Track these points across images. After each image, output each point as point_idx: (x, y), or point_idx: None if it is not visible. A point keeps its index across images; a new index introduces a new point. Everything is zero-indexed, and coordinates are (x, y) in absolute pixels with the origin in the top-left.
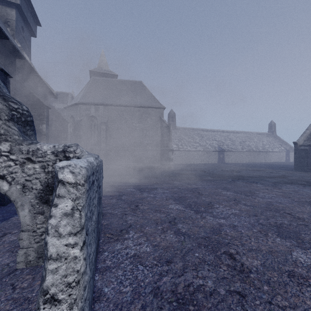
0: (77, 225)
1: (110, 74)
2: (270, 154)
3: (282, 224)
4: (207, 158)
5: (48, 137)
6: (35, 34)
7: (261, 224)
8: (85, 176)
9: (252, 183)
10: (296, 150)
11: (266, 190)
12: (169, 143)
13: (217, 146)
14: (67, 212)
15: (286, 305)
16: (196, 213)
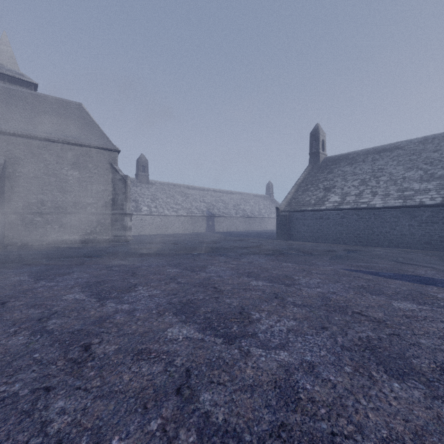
0: None
1: (21, 79)
2: (267, 220)
3: (194, 300)
4: (192, 226)
5: None
6: None
7: (169, 304)
8: None
9: (217, 256)
10: (278, 217)
11: (223, 263)
12: (126, 203)
13: (206, 210)
14: None
15: (95, 386)
16: (98, 301)
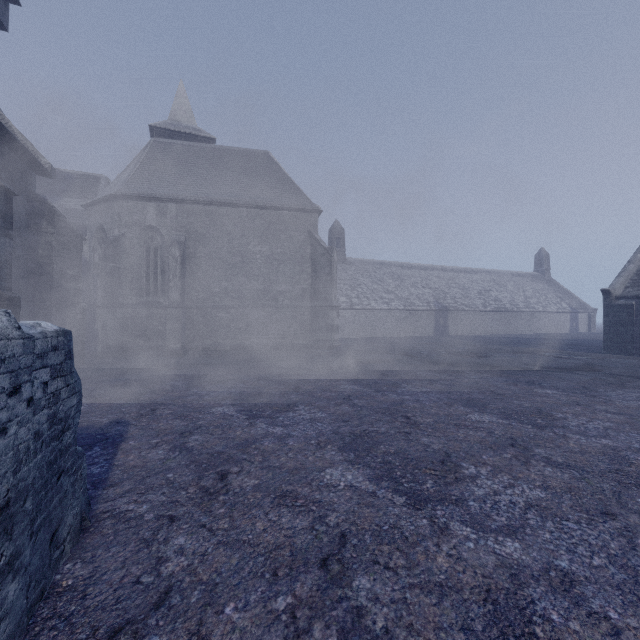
0: None
1: (198, 135)
2: (541, 317)
3: None
4: (412, 326)
5: (8, 269)
6: (2, 21)
7: None
8: None
9: (531, 386)
10: (609, 308)
11: (577, 406)
12: (331, 290)
13: (434, 301)
14: None
15: None
16: (412, 505)
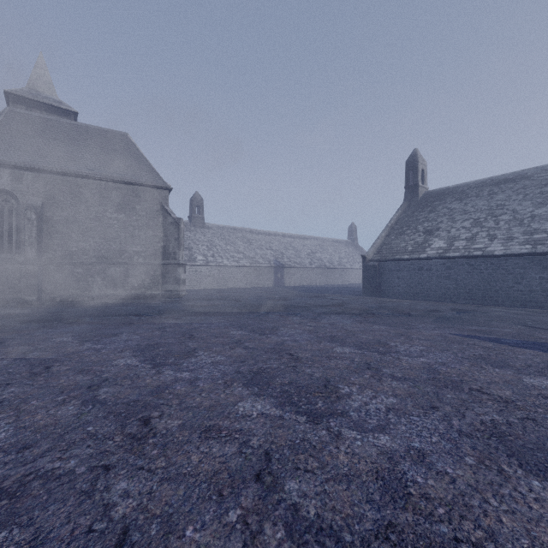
0: None
1: (59, 107)
2: (349, 272)
3: (266, 369)
4: (256, 279)
5: None
6: None
7: (237, 372)
8: None
9: (290, 316)
10: (365, 267)
11: (298, 324)
12: (179, 252)
13: (274, 260)
14: None
15: (160, 467)
16: (153, 367)
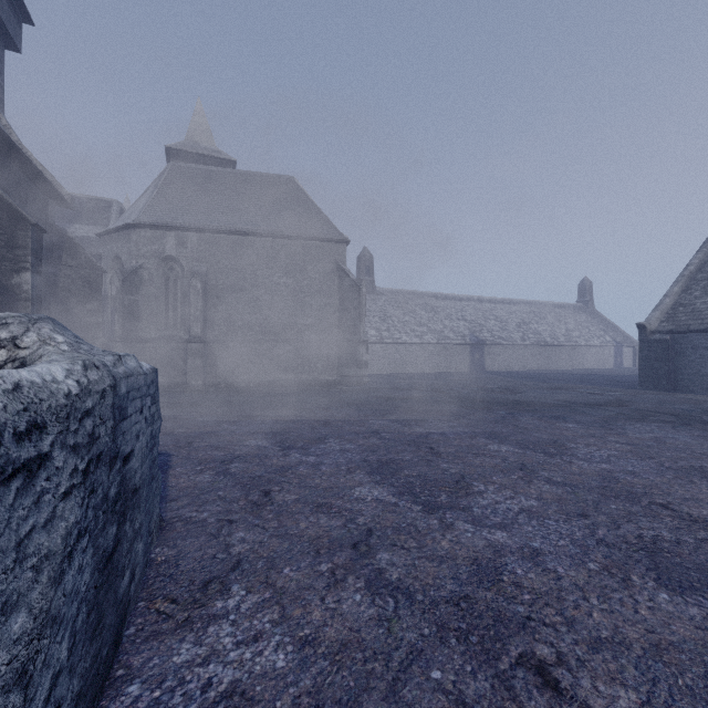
0: None
1: (218, 157)
2: (583, 351)
3: (659, 542)
4: (445, 361)
5: (39, 306)
6: (15, 43)
7: (604, 544)
8: None
9: (555, 420)
10: (644, 343)
11: (591, 438)
12: (360, 324)
13: (469, 334)
14: None
15: None
16: (426, 511)
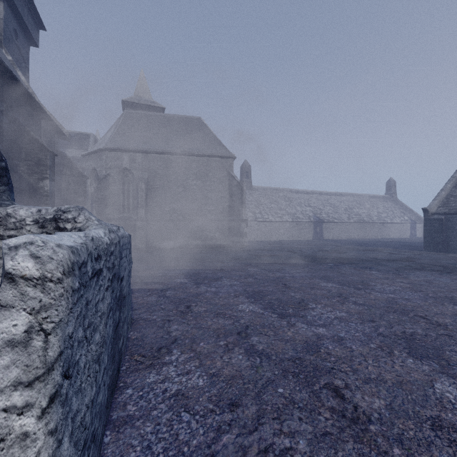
0: (37, 363)
1: (153, 106)
2: (389, 226)
3: (414, 335)
4: (297, 232)
5: (53, 199)
6: (36, 42)
7: (381, 335)
8: (67, 263)
9: (364, 269)
10: (427, 221)
11: (386, 280)
12: (242, 209)
13: (313, 215)
14: (14, 337)
15: None
16: (280, 317)
